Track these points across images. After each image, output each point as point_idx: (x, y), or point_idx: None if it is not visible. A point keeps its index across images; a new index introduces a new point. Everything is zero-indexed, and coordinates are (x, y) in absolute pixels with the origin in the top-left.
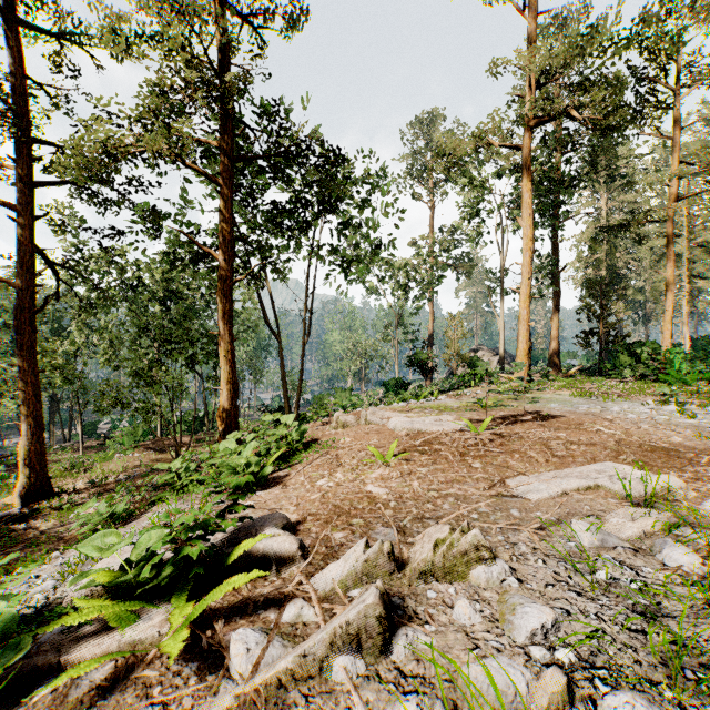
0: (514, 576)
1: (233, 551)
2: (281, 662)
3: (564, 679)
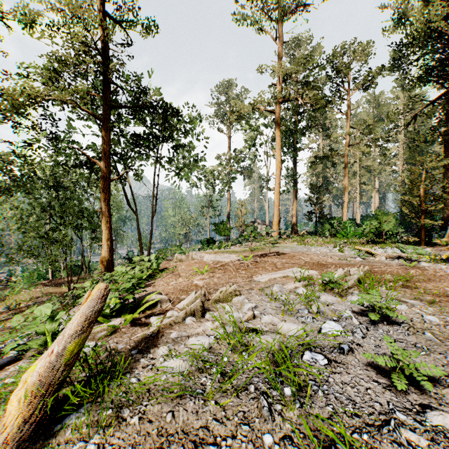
0: (247, 299)
1: (143, 300)
2: (170, 318)
3: (252, 312)
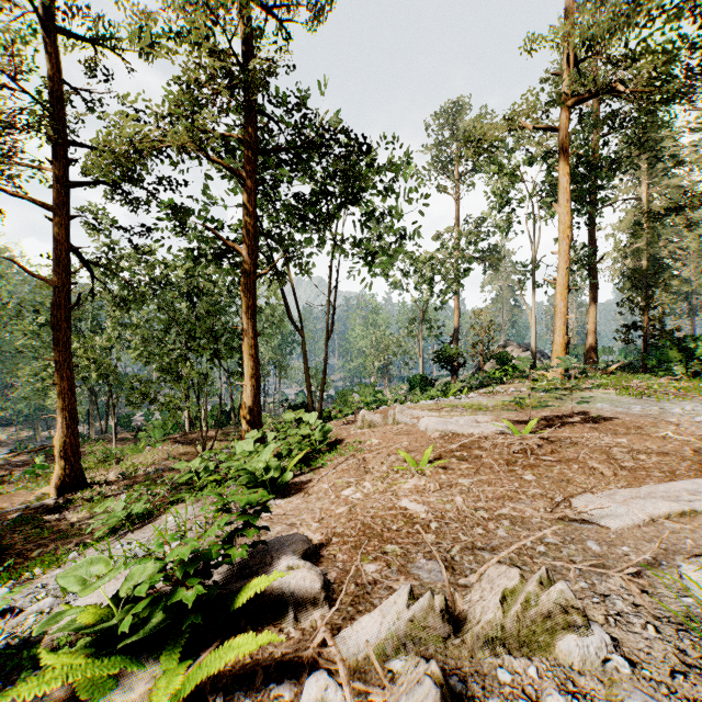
0: (619, 652)
1: (240, 592)
2: None
3: None
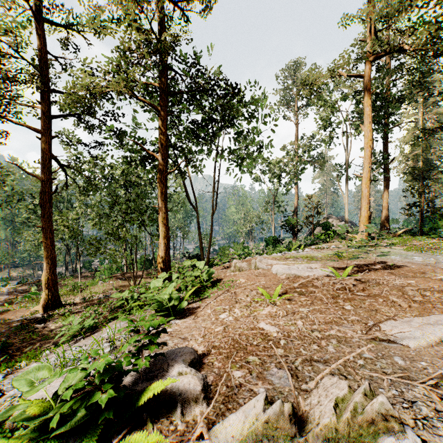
0: None
1: (142, 393)
2: None
3: None
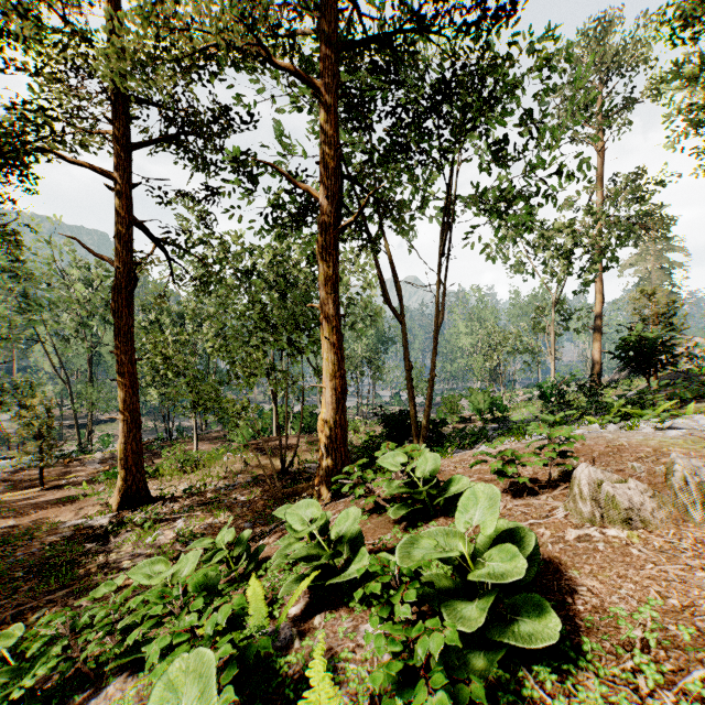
0: None
1: None
2: None
3: None
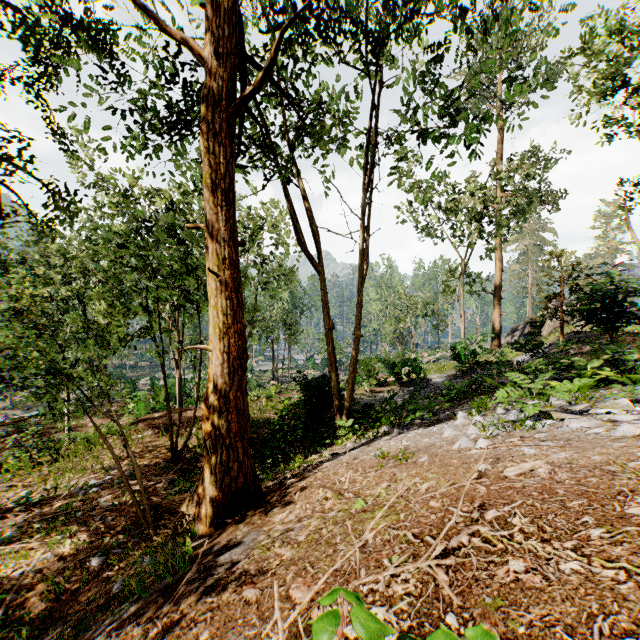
0: None
1: None
2: None
3: None
